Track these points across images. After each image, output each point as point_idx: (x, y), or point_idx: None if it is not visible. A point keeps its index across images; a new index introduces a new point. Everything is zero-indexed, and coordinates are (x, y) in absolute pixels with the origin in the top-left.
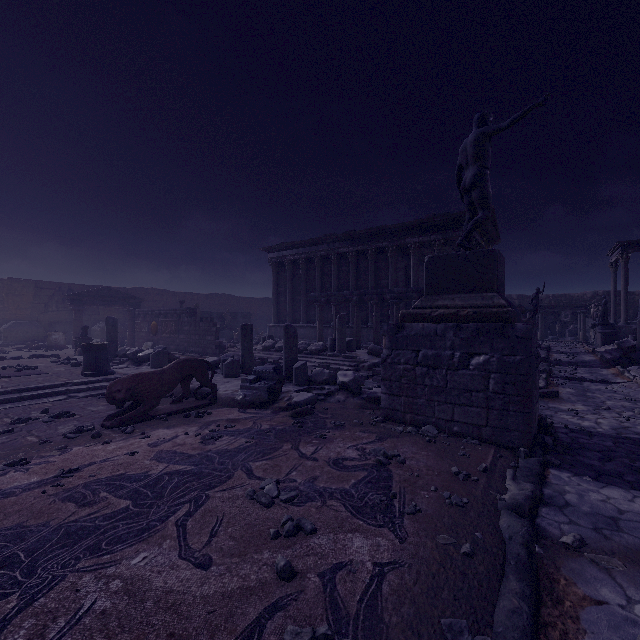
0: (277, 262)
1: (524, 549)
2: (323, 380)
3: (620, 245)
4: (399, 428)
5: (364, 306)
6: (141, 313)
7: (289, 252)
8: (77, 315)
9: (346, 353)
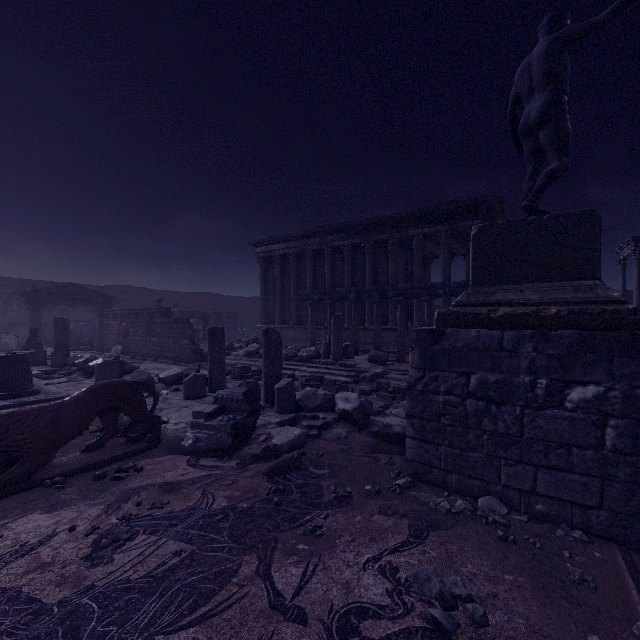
0: (265, 257)
1: None
2: (316, 405)
3: (632, 241)
4: (442, 502)
5: (361, 305)
6: (110, 313)
7: (278, 246)
8: (34, 315)
9: (343, 360)
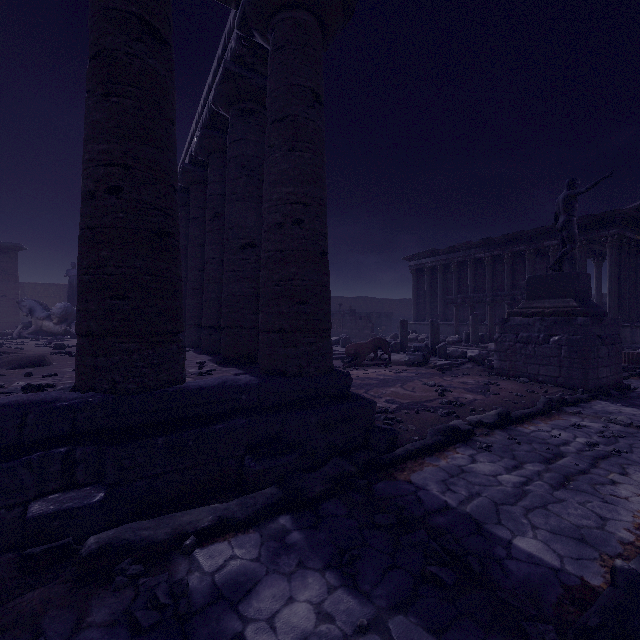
0: (416, 269)
1: (542, 406)
2: (457, 355)
3: None
4: (503, 378)
5: (500, 305)
6: None
7: (427, 260)
8: None
9: (479, 344)
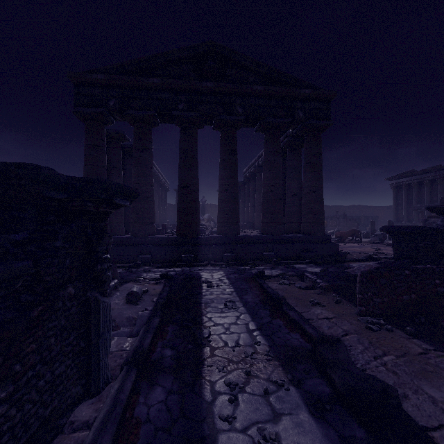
0: (396, 186)
1: None
2: None
3: None
4: None
5: None
6: None
7: (404, 179)
8: None
9: None
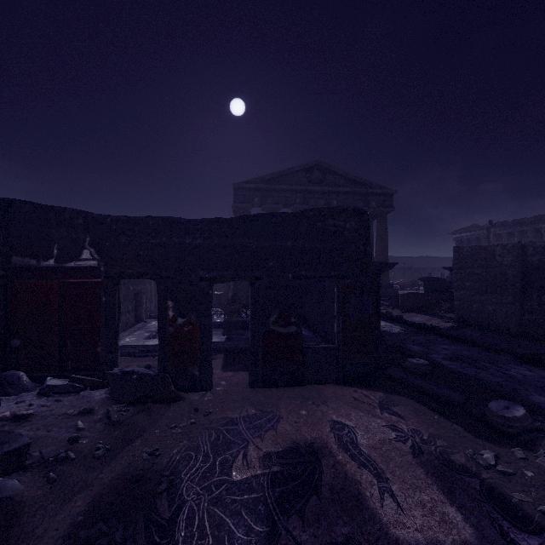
0: (458, 240)
1: None
2: None
3: None
4: None
5: None
6: None
7: (465, 234)
8: None
9: None
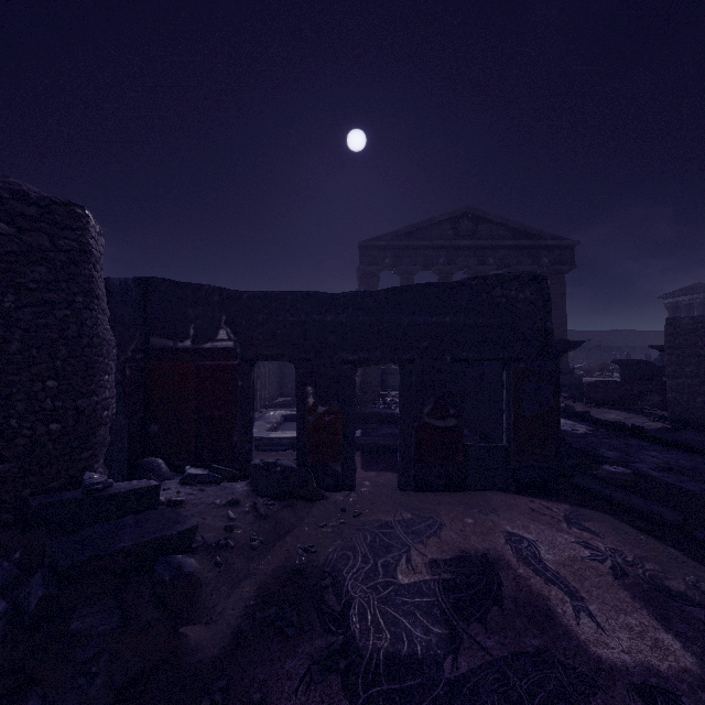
0: (672, 306)
1: None
2: None
3: None
4: None
5: None
6: None
7: (683, 298)
8: None
9: None
